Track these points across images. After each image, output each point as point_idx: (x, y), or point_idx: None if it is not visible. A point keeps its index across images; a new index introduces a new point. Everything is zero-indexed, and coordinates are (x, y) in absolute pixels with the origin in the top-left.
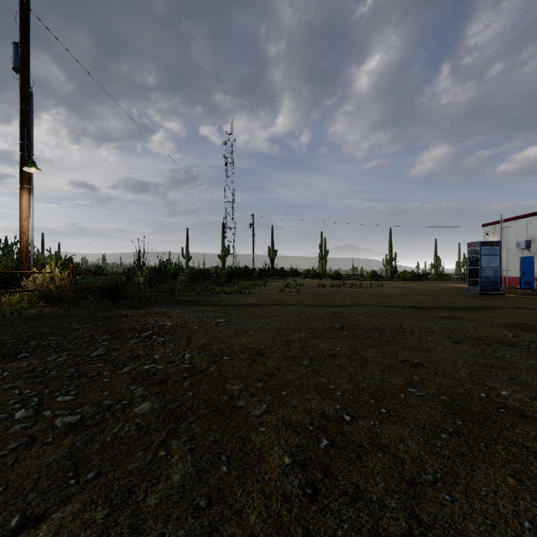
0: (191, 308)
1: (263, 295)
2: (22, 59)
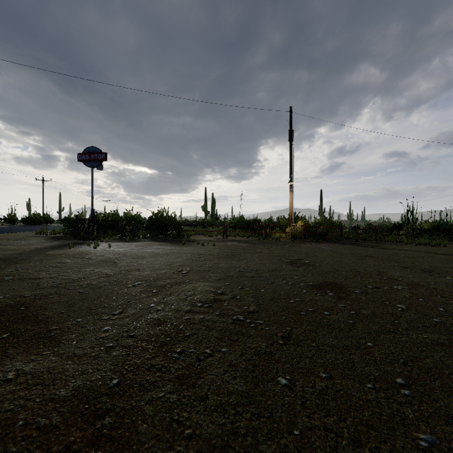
0: (339, 245)
1: (450, 248)
2: (289, 137)
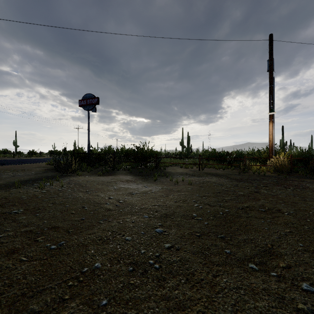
0: None
1: None
2: (269, 66)
